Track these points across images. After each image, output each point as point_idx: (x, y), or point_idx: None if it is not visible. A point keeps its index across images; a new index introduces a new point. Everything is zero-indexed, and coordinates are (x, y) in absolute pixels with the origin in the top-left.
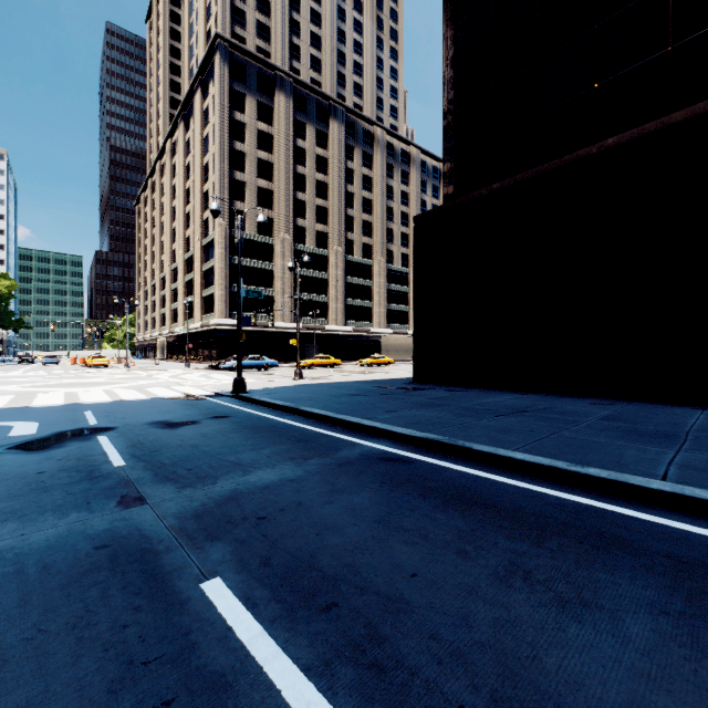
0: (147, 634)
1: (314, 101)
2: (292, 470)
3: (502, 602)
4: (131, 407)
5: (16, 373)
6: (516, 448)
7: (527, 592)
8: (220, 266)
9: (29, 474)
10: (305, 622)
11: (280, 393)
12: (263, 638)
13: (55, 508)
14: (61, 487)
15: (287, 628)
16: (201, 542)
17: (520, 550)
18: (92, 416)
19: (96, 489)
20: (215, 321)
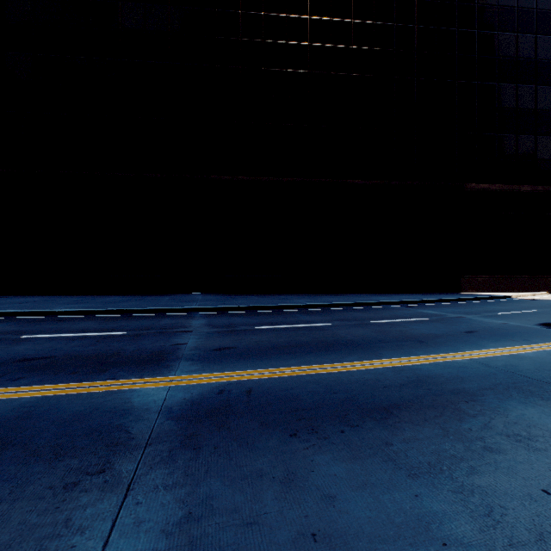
0: None
1: None
2: None
3: None
4: None
5: None
6: (5, 310)
7: None
8: None
9: None
10: None
11: None
12: None
13: None
14: None
15: None
16: None
17: None
18: None
19: None
20: None
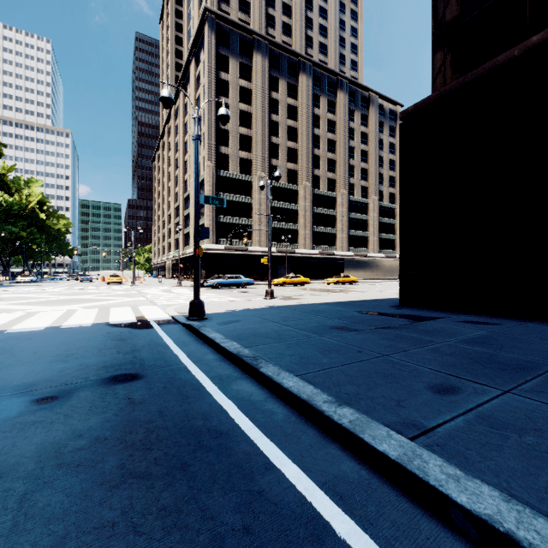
0: None
1: (286, 59)
2: None
3: None
4: (40, 342)
5: (44, 289)
6: None
7: None
8: None
9: None
10: None
11: (241, 321)
12: None
13: None
14: None
15: None
16: None
17: None
18: None
19: None
20: (204, 246)
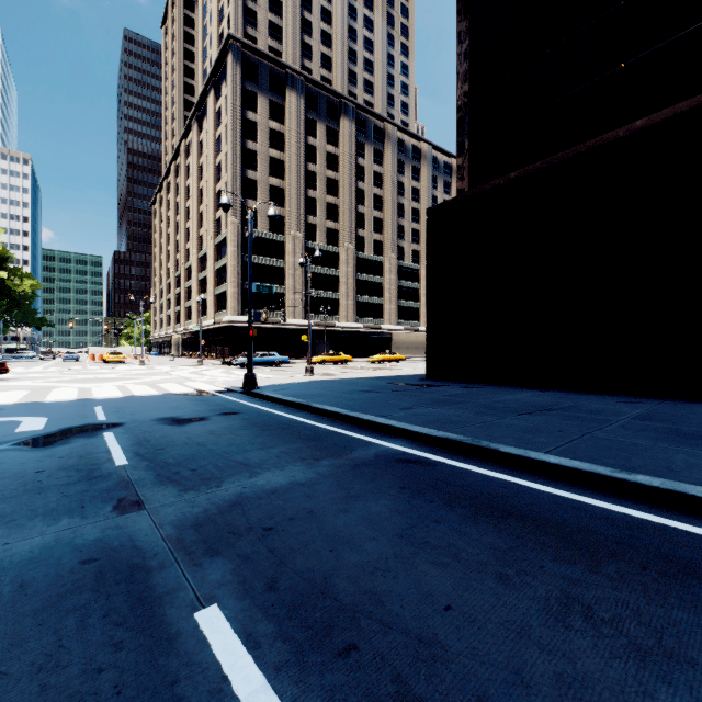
0: (125, 683)
1: (325, 98)
2: (303, 472)
3: (563, 650)
4: (141, 403)
5: (36, 369)
6: (547, 450)
7: (591, 636)
8: (233, 263)
9: (27, 472)
10: (318, 671)
11: (291, 389)
12: (266, 695)
13: (47, 512)
14: (57, 488)
15: (295, 681)
16: (200, 557)
17: (572, 576)
18: (101, 412)
19: (93, 491)
20: (227, 318)
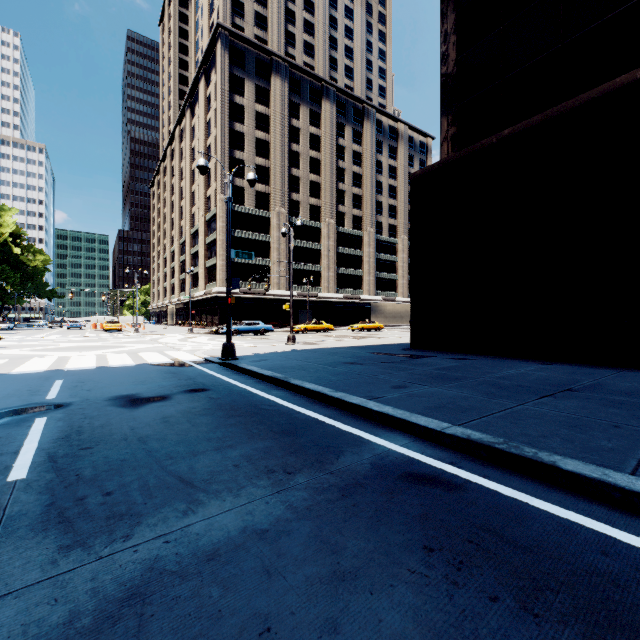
0: None
1: (308, 83)
2: (266, 503)
3: None
4: (108, 375)
5: (37, 336)
6: (632, 468)
7: None
8: (221, 238)
9: None
10: None
11: (270, 360)
12: None
13: None
14: None
15: None
16: None
17: None
18: (58, 387)
19: None
20: (216, 289)
